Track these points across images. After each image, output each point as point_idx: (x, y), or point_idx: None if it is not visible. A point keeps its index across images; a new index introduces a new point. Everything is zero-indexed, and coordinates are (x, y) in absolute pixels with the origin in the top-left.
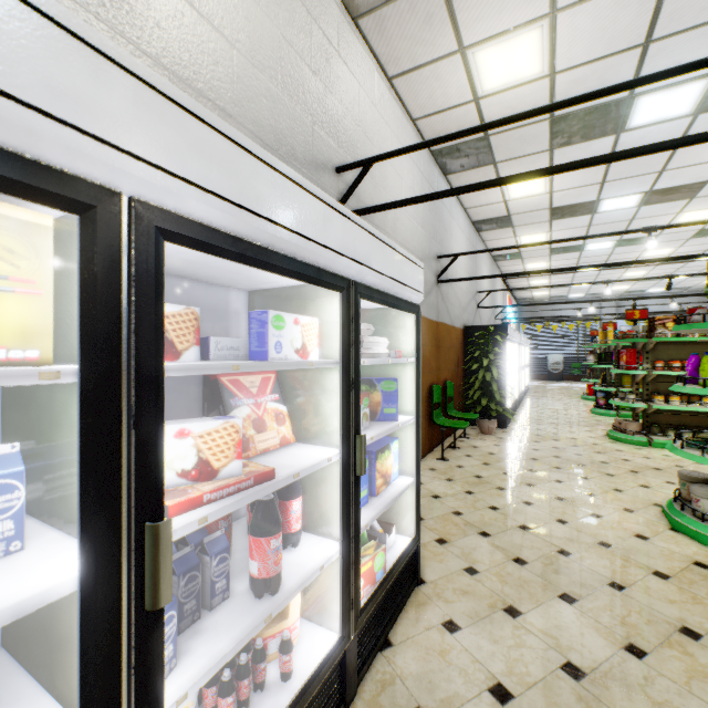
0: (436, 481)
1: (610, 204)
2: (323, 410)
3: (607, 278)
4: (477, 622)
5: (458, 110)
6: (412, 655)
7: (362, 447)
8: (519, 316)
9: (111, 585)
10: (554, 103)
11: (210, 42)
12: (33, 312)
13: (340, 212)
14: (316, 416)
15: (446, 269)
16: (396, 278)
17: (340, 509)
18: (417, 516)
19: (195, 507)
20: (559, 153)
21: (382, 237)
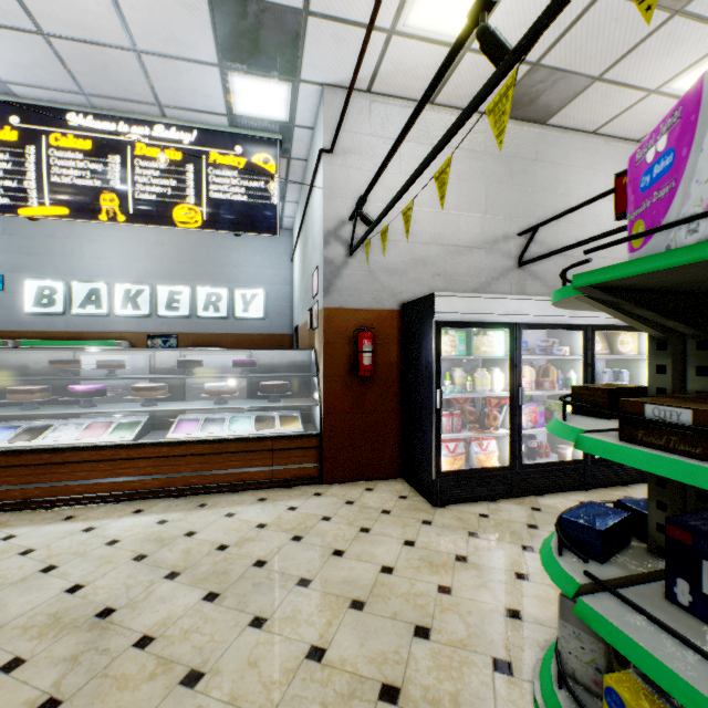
0: None
1: None
2: None
3: None
4: None
5: None
6: None
7: None
8: None
9: None
10: None
11: None
12: (635, 347)
13: None
14: None
15: None
16: None
17: None
18: None
19: None
20: None
21: None
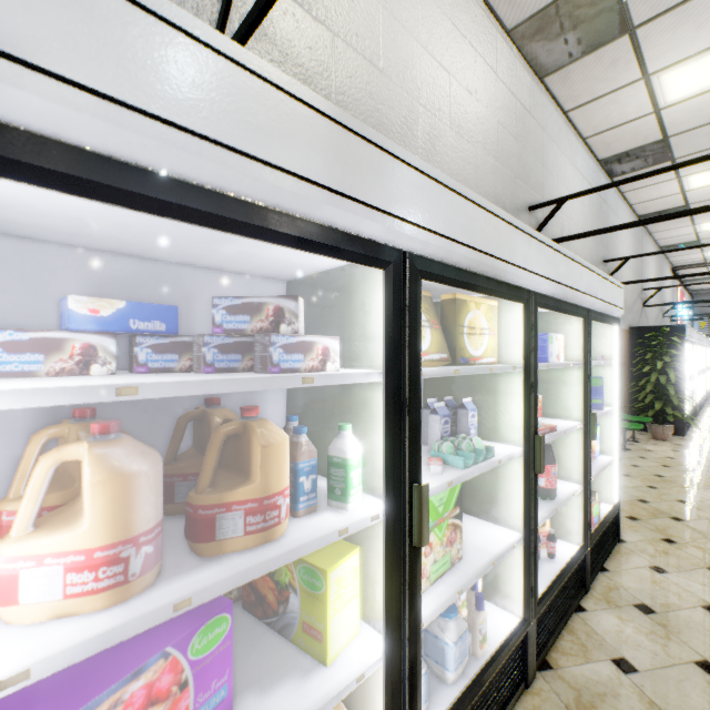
0: None
1: None
2: (563, 396)
3: None
4: (682, 571)
5: (634, 122)
6: (627, 578)
7: (594, 421)
8: (692, 311)
9: (529, 457)
10: None
11: (465, 151)
12: (493, 342)
13: (585, 267)
14: (557, 400)
15: (614, 272)
16: (609, 301)
17: (582, 460)
18: (618, 486)
19: None
20: None
21: (602, 274)
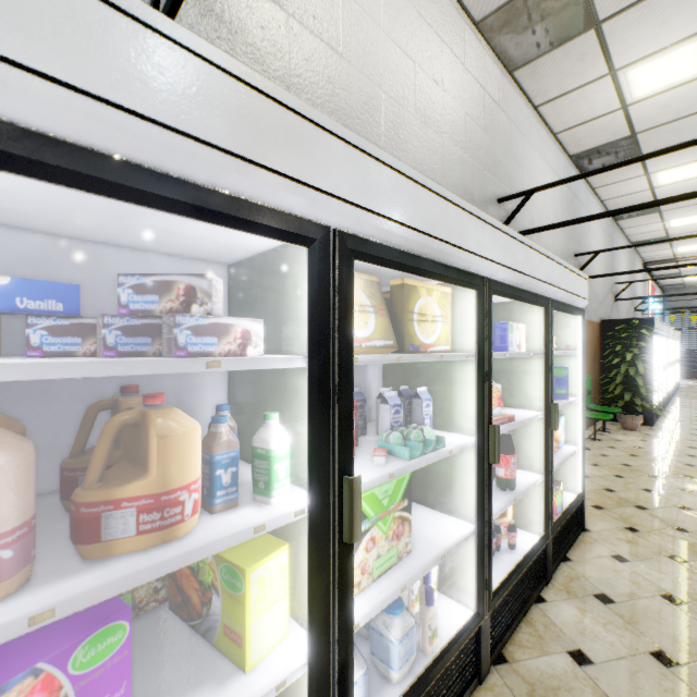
0: None
1: None
2: (525, 386)
3: None
4: (643, 559)
5: (603, 118)
6: (589, 568)
7: (556, 411)
8: (664, 305)
9: (482, 447)
10: None
11: (431, 141)
12: (447, 330)
13: (545, 256)
14: (519, 389)
15: (585, 266)
16: (572, 291)
17: (543, 450)
18: (582, 476)
19: None
20: None
21: (564, 264)
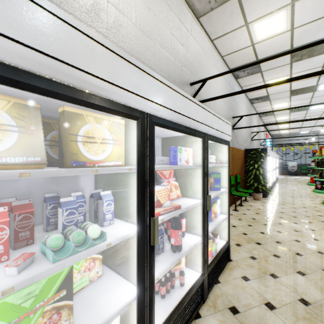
0: (233, 220)
1: (323, 86)
2: (193, 185)
3: (322, 123)
4: (257, 278)
5: (243, 50)
6: (229, 287)
7: (209, 199)
8: (272, 143)
9: (143, 235)
10: (294, 49)
11: (146, 42)
12: (120, 150)
13: (202, 107)
14: (190, 187)
15: (237, 123)
16: (221, 130)
17: (201, 223)
18: (228, 231)
19: (158, 215)
20: (295, 64)
21: (216, 114)
